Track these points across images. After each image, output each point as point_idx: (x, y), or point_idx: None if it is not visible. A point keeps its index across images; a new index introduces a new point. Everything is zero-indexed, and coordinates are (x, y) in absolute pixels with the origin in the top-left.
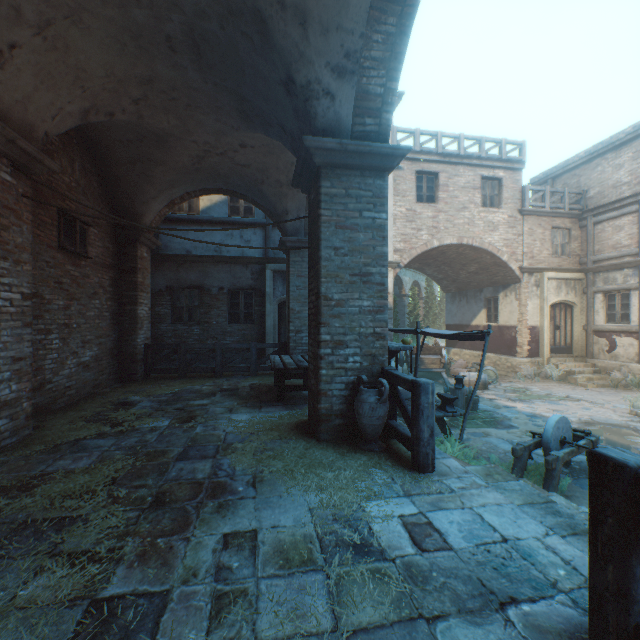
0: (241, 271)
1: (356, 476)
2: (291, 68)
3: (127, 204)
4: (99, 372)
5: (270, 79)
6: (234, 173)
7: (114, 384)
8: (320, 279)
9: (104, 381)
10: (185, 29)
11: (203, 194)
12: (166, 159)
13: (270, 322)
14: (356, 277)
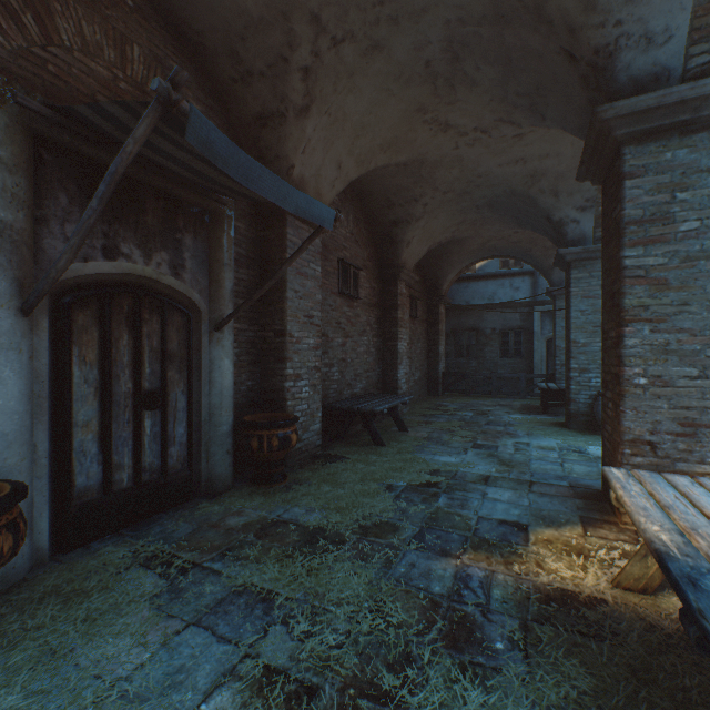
0: (510, 314)
1: (587, 440)
2: (549, 215)
3: (433, 280)
4: (420, 387)
5: (536, 215)
6: (507, 247)
7: (425, 396)
8: (570, 330)
9: (422, 393)
10: (486, 202)
11: (481, 261)
12: (461, 249)
13: (537, 357)
14: (597, 328)
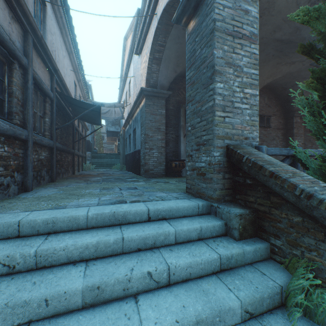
0: None
1: None
2: None
3: None
4: None
5: None
6: None
7: None
8: None
9: None
10: None
11: None
12: None
13: None
14: None
